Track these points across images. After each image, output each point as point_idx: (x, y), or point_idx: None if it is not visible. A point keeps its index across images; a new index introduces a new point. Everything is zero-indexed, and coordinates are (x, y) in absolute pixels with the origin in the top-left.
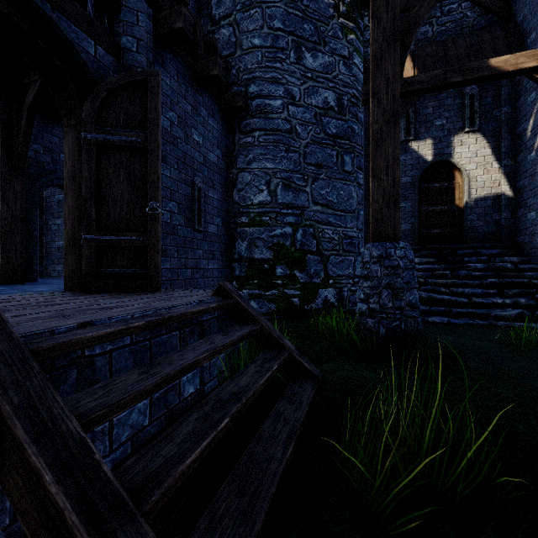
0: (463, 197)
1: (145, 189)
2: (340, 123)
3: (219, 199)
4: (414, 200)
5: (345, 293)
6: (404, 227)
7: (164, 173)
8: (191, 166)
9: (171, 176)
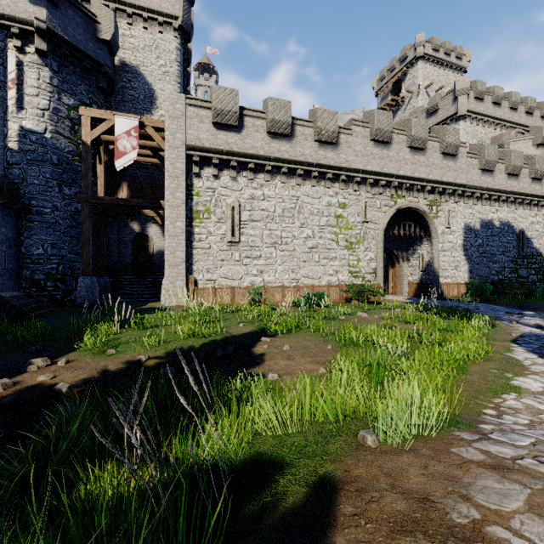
0: (152, 250)
1: None
2: None
3: (14, 252)
4: (131, 249)
5: None
6: (127, 261)
7: None
8: (1, 243)
9: None
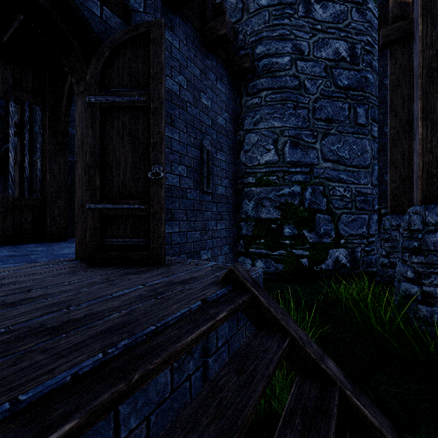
0: None
1: (148, 152)
2: (352, 74)
3: (227, 161)
4: None
5: (358, 254)
6: None
7: (173, 137)
8: (199, 129)
9: (179, 140)
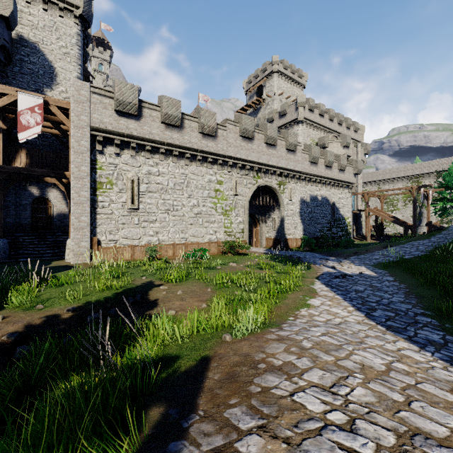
0: (52, 212)
1: None
2: None
3: None
4: (30, 211)
5: None
6: (25, 222)
7: None
8: None
9: None
